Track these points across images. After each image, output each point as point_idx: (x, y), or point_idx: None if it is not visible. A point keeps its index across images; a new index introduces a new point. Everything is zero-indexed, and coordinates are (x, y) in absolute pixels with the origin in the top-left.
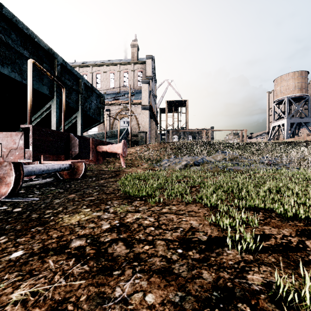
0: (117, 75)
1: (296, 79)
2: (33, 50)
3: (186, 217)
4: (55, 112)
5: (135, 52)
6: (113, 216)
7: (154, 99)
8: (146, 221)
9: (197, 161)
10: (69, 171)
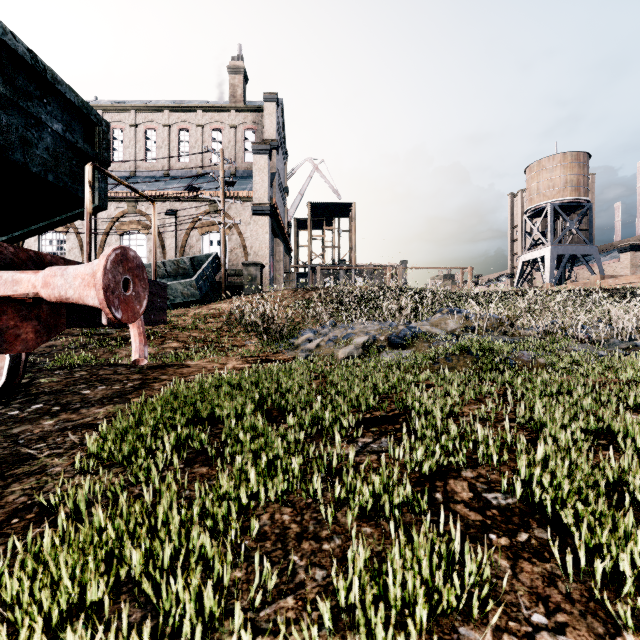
0: (197, 135)
1: (568, 168)
2: None
3: None
4: None
5: (239, 84)
6: None
7: (283, 195)
8: None
9: (396, 334)
10: None
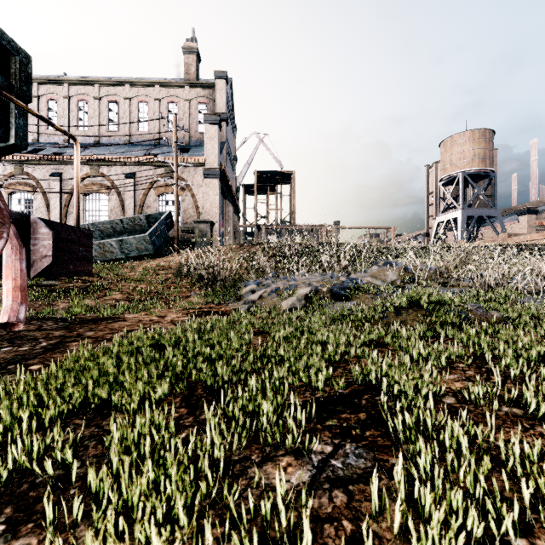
0: (155, 107)
1: (476, 142)
2: None
3: None
4: None
5: (193, 63)
6: None
7: (232, 162)
8: None
9: (338, 285)
10: None
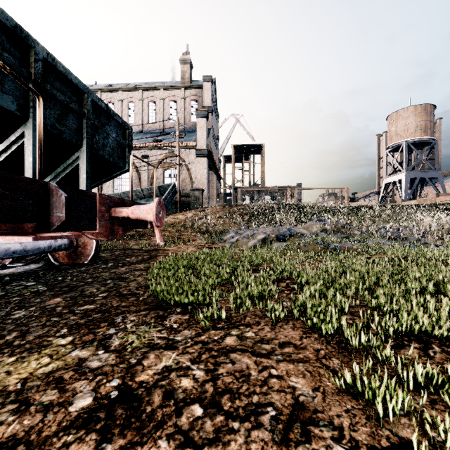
0: (160, 105)
1: (418, 116)
2: None
3: (279, 364)
4: (30, 145)
5: (187, 70)
6: (113, 364)
7: (215, 141)
8: (186, 381)
9: (281, 233)
10: (68, 252)
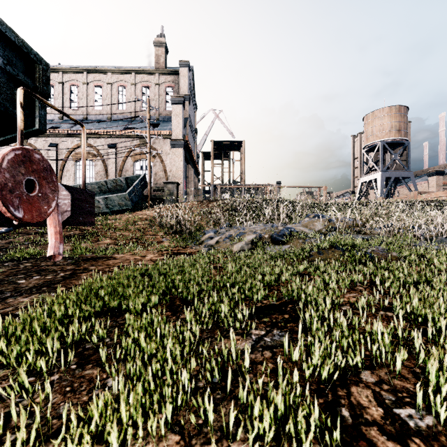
0: (131, 90)
1: (393, 117)
2: None
3: None
4: None
5: (162, 54)
6: None
7: (193, 134)
8: None
9: (276, 233)
10: None
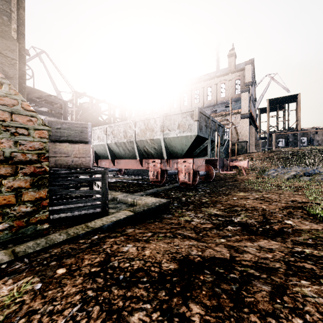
0: (214, 88)
1: None
2: (204, 120)
3: (293, 197)
4: (209, 145)
5: (232, 61)
6: (257, 195)
7: (253, 103)
8: (274, 197)
9: (307, 172)
10: (205, 176)
